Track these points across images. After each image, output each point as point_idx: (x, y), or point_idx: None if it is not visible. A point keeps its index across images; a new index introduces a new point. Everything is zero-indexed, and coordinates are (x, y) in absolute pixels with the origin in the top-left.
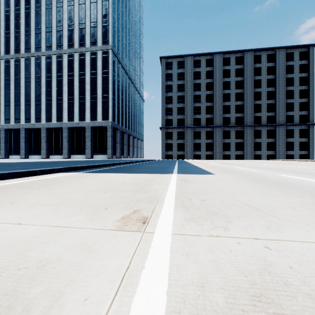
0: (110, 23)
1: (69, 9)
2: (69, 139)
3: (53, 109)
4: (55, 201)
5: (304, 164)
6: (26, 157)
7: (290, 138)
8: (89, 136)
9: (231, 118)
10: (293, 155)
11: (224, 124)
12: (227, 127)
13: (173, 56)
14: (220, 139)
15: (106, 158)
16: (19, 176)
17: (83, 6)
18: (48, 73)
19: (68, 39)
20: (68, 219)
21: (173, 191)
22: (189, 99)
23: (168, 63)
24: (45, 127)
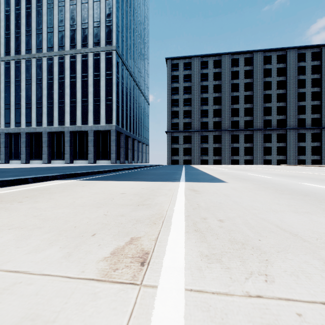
0: (113, 23)
1: (71, 8)
2: (71, 143)
3: (55, 112)
4: (31, 222)
5: (320, 169)
6: (27, 162)
7: (301, 142)
8: (92, 140)
9: (239, 122)
10: (304, 160)
11: (232, 128)
12: (235, 131)
13: (179, 57)
14: (228, 143)
15: (110, 163)
16: (6, 185)
17: (86, 5)
18: (49, 75)
19: (70, 39)
20: (35, 255)
21: (182, 206)
22: (196, 101)
23: (174, 64)
24: (46, 131)
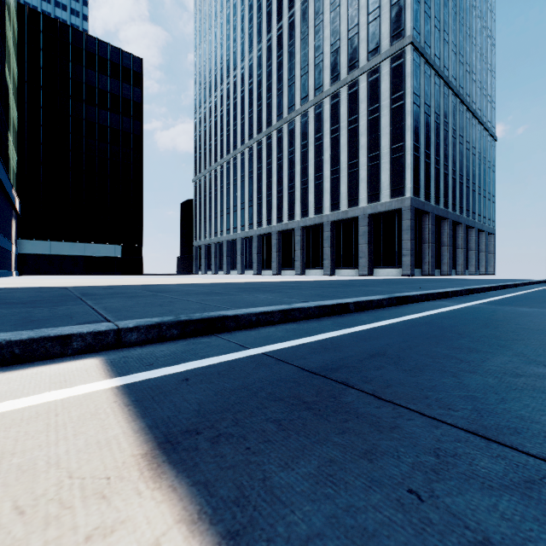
0: None
1: (332, 18)
2: (332, 242)
3: (310, 195)
4: None
5: None
6: (278, 273)
7: None
8: (366, 232)
9: None
10: None
11: None
12: None
13: None
14: None
15: (399, 274)
16: None
17: None
18: (303, 140)
19: (331, 69)
20: None
21: None
22: None
23: None
24: (300, 226)
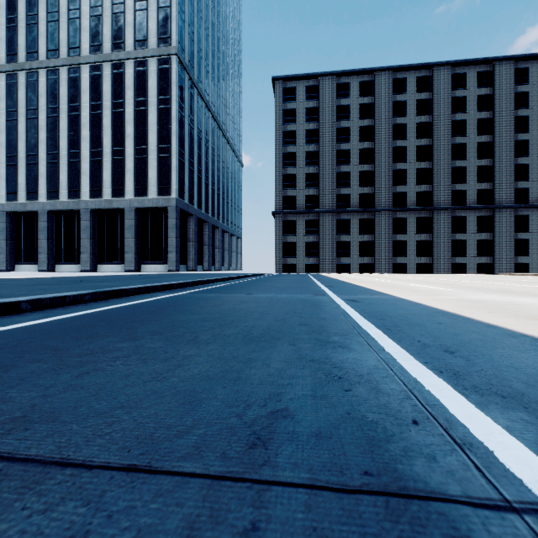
0: (173, 2)
1: None
2: (93, 233)
3: (62, 173)
4: None
5: None
6: (10, 268)
7: (521, 231)
8: (133, 226)
9: (408, 195)
10: (527, 264)
11: (394, 206)
12: (400, 211)
13: (297, 75)
14: (387, 233)
15: (166, 270)
16: None
17: None
18: (52, 103)
19: (91, 34)
20: None
21: None
22: (328, 157)
23: (288, 89)
24: (46, 209)
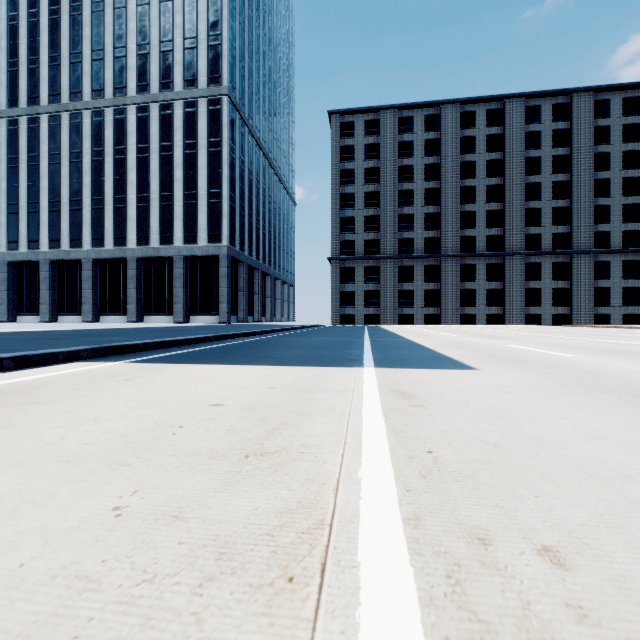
0: (224, 40)
1: (139, 12)
2: (139, 282)
3: (108, 219)
4: None
5: None
6: (52, 319)
7: (602, 279)
8: (182, 275)
9: (477, 239)
10: (608, 315)
11: (462, 251)
12: (468, 256)
13: (356, 109)
14: (454, 281)
15: (217, 321)
16: None
17: (170, 5)
18: (97, 146)
19: (138, 74)
20: None
21: (384, 463)
22: (390, 198)
23: (346, 124)
24: (91, 257)
